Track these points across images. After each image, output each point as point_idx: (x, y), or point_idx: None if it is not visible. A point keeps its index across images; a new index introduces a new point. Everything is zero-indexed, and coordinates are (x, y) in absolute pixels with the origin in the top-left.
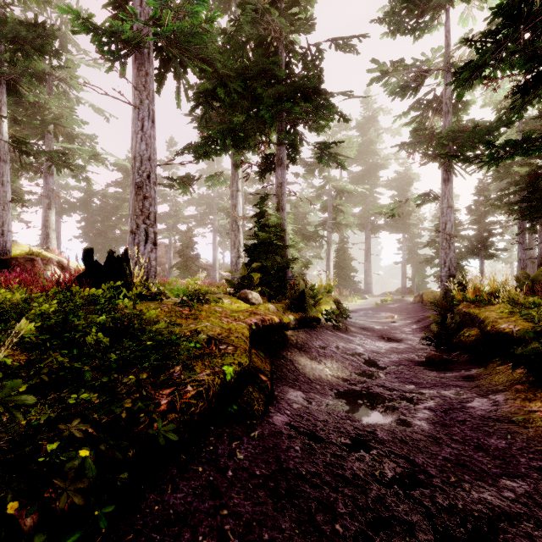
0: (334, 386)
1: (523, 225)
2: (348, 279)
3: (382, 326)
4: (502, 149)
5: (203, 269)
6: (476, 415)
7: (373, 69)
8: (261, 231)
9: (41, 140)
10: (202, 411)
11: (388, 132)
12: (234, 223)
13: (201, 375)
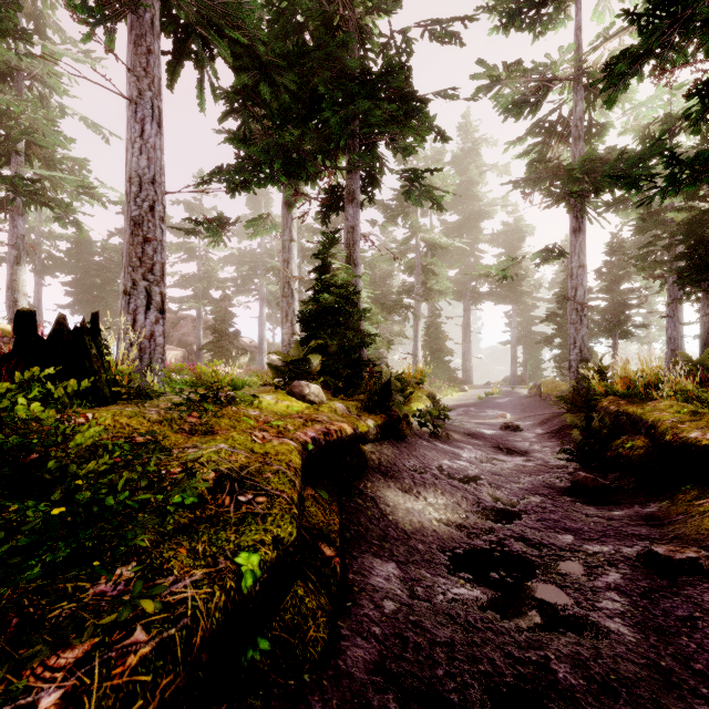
0: (445, 542)
1: (674, 293)
2: (441, 364)
3: (494, 430)
4: (689, 167)
5: (245, 352)
6: (705, 604)
7: (479, 75)
8: (324, 293)
9: (8, 165)
10: (167, 701)
11: (493, 170)
12: (286, 285)
13: (180, 587)
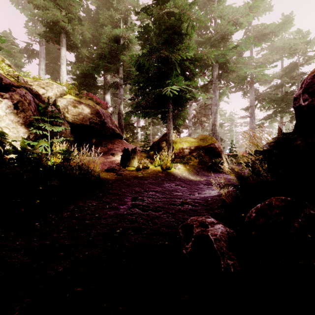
0: None
1: None
2: None
3: None
4: None
5: None
6: None
7: None
8: None
9: None
10: None
11: None
12: None
13: None
